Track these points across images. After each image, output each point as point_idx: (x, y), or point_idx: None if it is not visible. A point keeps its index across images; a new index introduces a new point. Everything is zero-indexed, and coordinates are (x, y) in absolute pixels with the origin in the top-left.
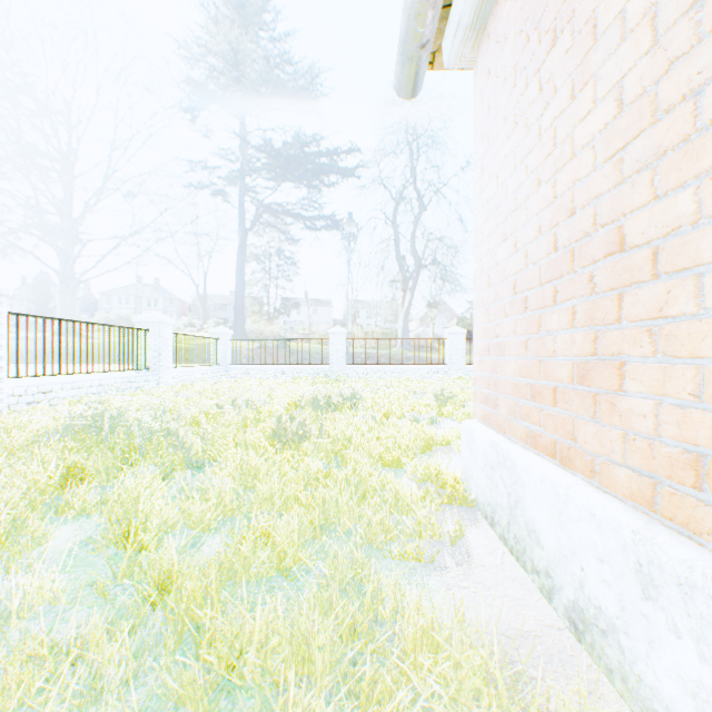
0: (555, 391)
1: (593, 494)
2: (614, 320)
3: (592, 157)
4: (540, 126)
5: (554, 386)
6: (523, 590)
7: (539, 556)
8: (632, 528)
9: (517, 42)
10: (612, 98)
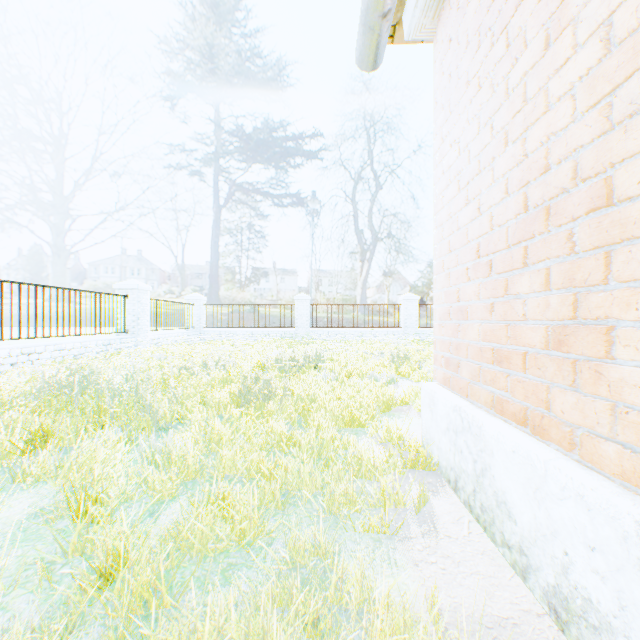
0: (525, 356)
1: (578, 471)
2: (600, 281)
3: (571, 107)
4: (507, 84)
5: (524, 351)
6: (494, 566)
7: (510, 531)
8: (635, 518)
9: (482, 3)
10: (598, 38)
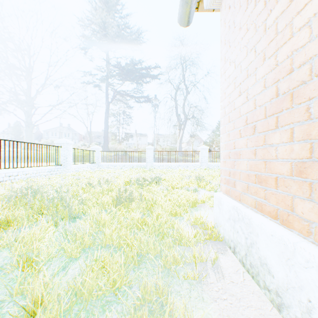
0: (276, 179)
1: (317, 251)
2: None
3: (308, 32)
4: (265, 25)
5: (276, 176)
6: (260, 301)
7: (270, 281)
8: None
9: None
10: None
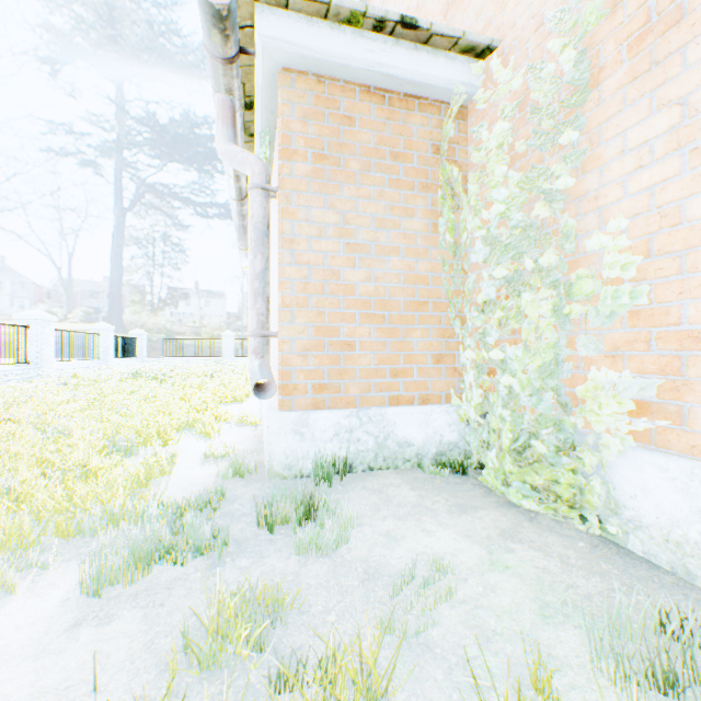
0: None
1: None
2: None
3: None
4: None
5: None
6: None
7: None
8: None
9: None
10: None
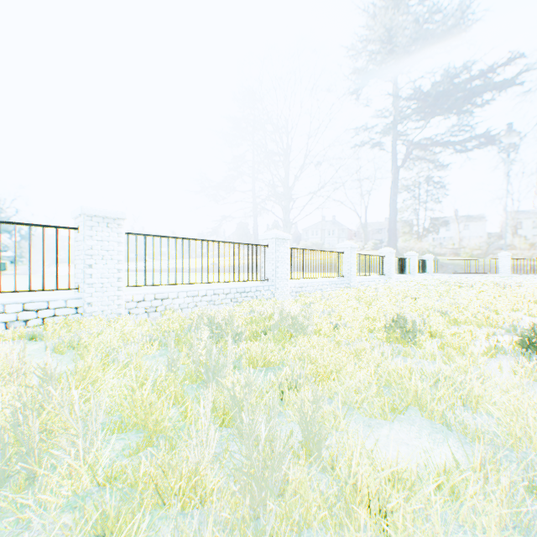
0: None
1: None
2: None
3: None
4: None
5: None
6: None
7: None
8: None
9: None
10: None
